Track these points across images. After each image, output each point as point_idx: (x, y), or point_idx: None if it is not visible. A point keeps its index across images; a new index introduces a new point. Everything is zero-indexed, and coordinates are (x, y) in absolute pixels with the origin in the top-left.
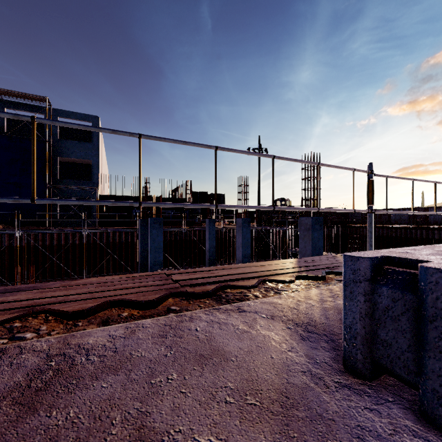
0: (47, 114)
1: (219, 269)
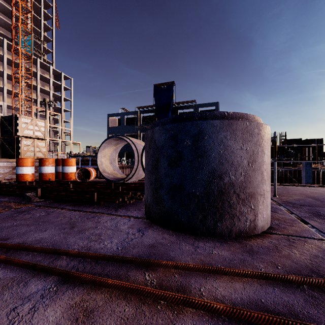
0: (194, 108)
1: (317, 185)
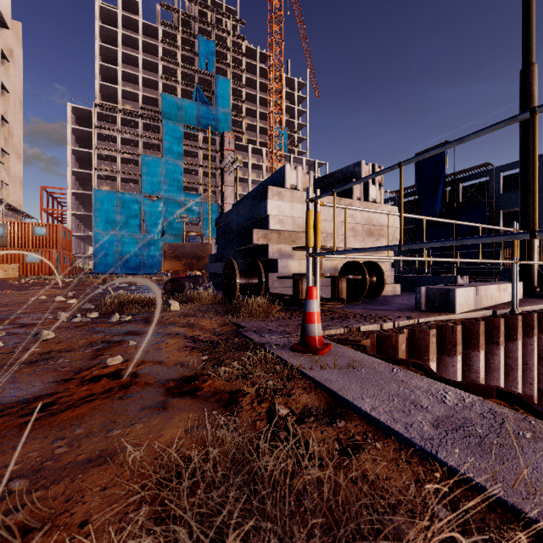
0: (491, 174)
1: None
